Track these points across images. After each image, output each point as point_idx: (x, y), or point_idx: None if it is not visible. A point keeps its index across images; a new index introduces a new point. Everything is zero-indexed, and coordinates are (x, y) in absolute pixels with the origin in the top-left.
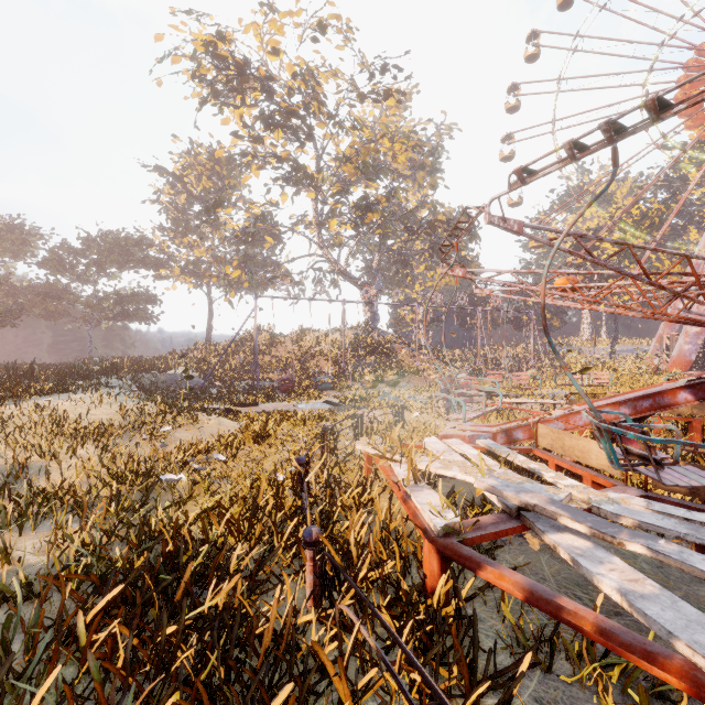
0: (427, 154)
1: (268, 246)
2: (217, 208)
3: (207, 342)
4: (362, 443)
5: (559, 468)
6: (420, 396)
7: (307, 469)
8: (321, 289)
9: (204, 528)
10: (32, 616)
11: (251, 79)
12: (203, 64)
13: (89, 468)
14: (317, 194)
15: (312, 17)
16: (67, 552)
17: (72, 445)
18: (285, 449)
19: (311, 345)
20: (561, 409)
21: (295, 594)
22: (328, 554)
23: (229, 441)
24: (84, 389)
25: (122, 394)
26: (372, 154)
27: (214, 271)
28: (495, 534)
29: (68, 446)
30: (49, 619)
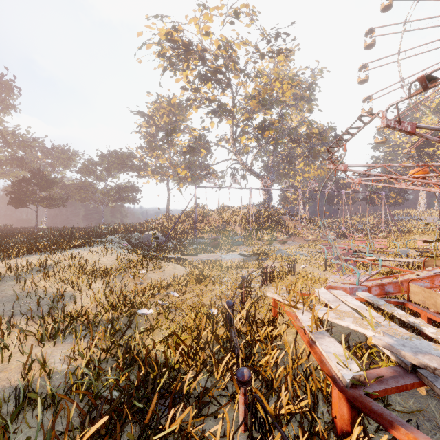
0: (305, 90)
1: (202, 155)
2: (172, 134)
3: (167, 214)
4: (271, 292)
5: (430, 320)
6: (302, 251)
7: (233, 308)
8: (235, 180)
9: (165, 357)
10: (48, 431)
11: (193, 53)
12: (164, 47)
13: (97, 298)
14: (233, 121)
15: (230, 8)
16: (80, 363)
17: (89, 281)
18: (216, 288)
19: (229, 216)
20: (425, 270)
21: (233, 427)
22: (259, 398)
23: (180, 281)
24: (98, 244)
25: (119, 248)
26: (268, 93)
27: (170, 172)
28: (396, 389)
29: (87, 282)
30: (63, 422)
